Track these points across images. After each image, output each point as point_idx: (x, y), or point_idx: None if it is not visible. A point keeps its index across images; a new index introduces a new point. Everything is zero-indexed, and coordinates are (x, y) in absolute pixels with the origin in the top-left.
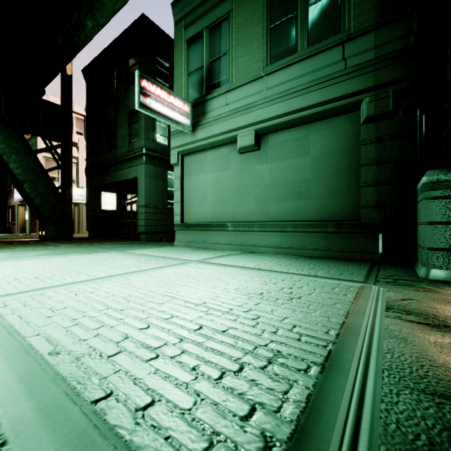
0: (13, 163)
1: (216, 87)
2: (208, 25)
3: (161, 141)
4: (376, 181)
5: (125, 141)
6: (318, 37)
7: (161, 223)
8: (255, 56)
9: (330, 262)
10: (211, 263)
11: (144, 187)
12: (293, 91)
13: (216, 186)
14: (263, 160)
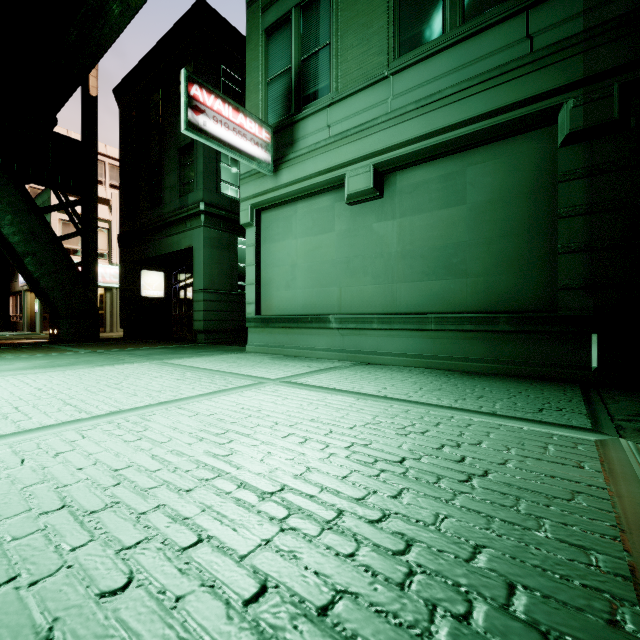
0: (7, 226)
1: (311, 100)
2: (298, 3)
3: (228, 193)
4: (587, 243)
5: (174, 194)
6: (481, 5)
7: (229, 317)
8: (374, 44)
9: (507, 383)
10: (302, 385)
11: (203, 262)
12: (438, 97)
13: (312, 257)
14: (388, 214)
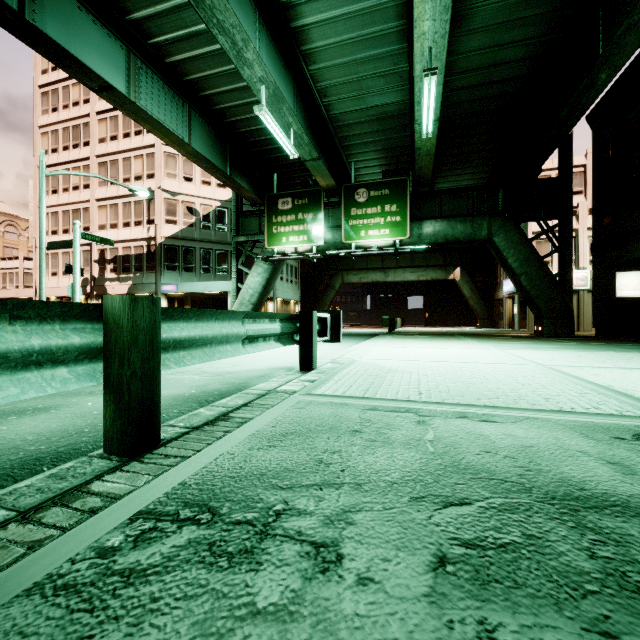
0: (510, 257)
1: None
2: None
3: None
4: None
5: None
6: None
7: None
8: None
9: None
10: None
11: None
12: None
13: None
14: None
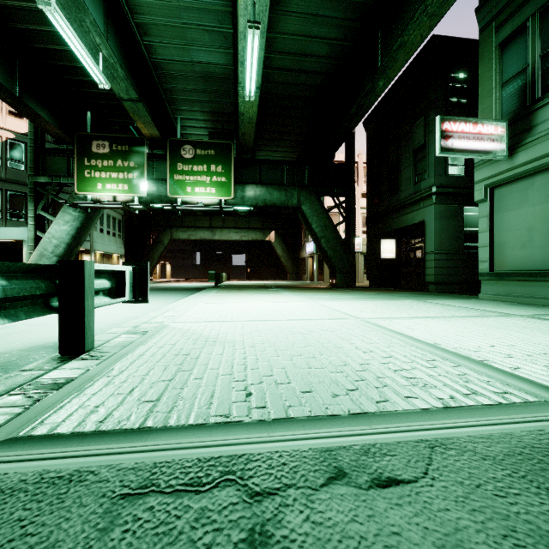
0: (314, 223)
1: None
2: (536, 11)
3: (454, 173)
4: None
5: (409, 184)
6: None
7: (455, 272)
8: None
9: None
10: (546, 319)
11: (434, 231)
12: None
13: None
14: None
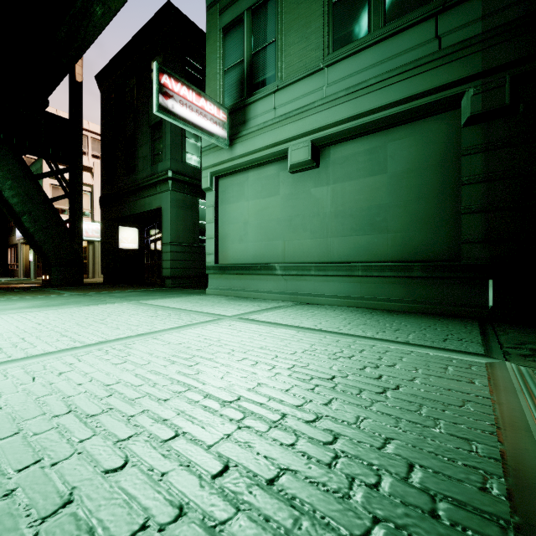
0: (8, 190)
1: (260, 87)
2: (249, 7)
3: (191, 163)
4: (484, 205)
5: (146, 163)
6: (399, 10)
7: (192, 265)
8: (312, 42)
9: (420, 319)
10: (253, 321)
11: (170, 220)
12: (364, 85)
13: (260, 216)
14: (323, 181)
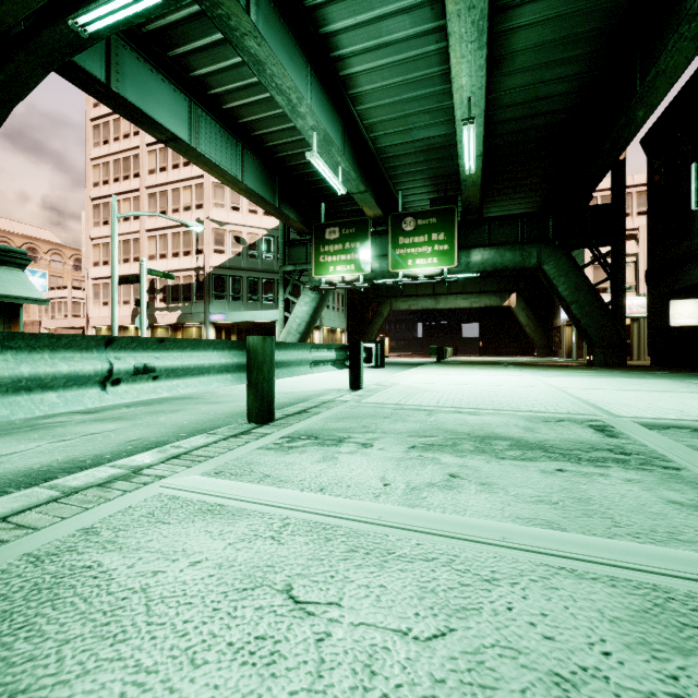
0: (561, 285)
1: None
2: None
3: None
4: None
5: None
6: None
7: None
8: None
9: None
10: None
11: None
12: None
13: None
14: None
